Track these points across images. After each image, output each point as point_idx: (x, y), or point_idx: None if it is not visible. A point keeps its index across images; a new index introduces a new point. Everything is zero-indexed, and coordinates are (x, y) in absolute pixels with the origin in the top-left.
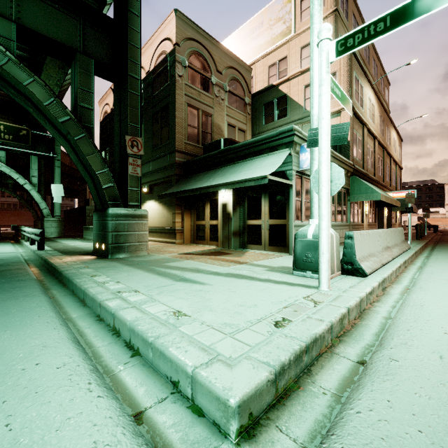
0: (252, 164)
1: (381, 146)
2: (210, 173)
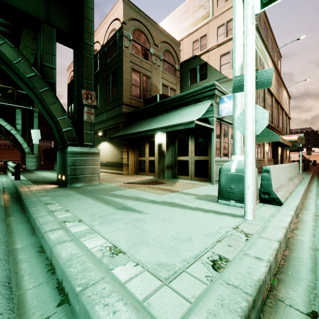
0: (181, 112)
1: (276, 102)
2: (149, 120)
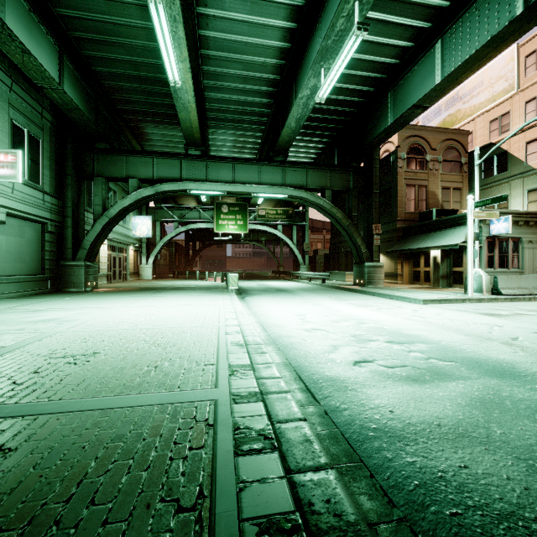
0: (453, 232)
1: None
2: (423, 236)
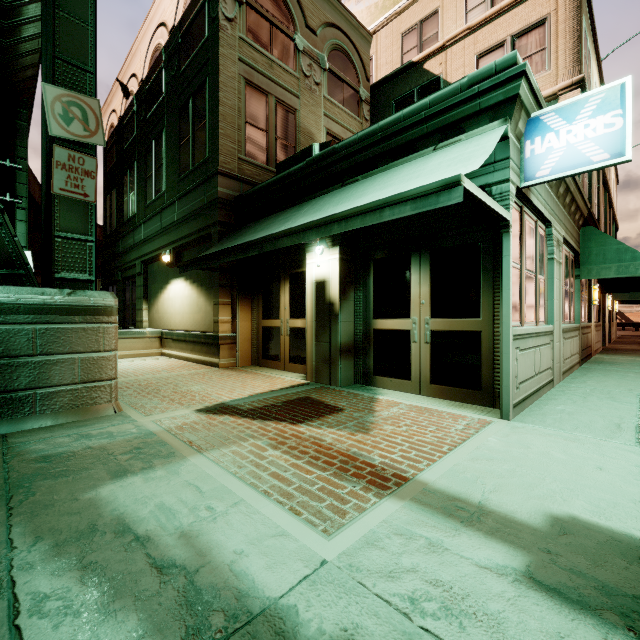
0: (391, 175)
1: (603, 183)
2: (288, 212)
